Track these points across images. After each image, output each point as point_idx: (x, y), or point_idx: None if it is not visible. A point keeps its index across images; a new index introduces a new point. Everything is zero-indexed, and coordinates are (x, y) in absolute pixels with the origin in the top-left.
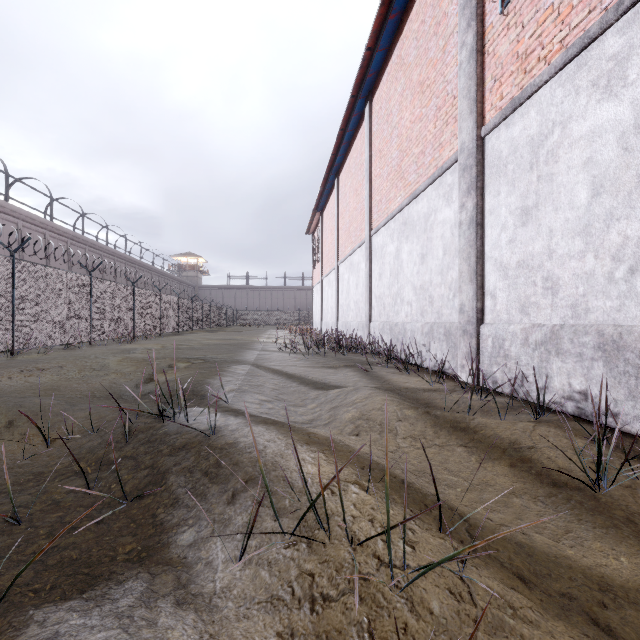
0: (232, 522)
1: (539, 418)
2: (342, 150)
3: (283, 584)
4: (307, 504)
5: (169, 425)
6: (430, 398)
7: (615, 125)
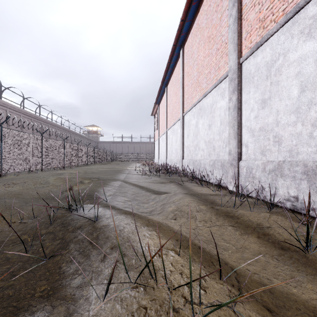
0: (102, 273)
1: (271, 210)
2: (169, 73)
3: (128, 314)
4: (145, 263)
5: (74, 215)
6: (213, 199)
7: (313, 53)
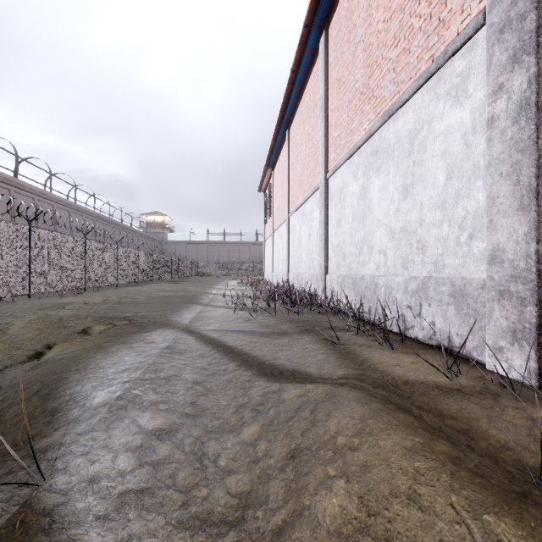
0: None
1: None
2: (293, 97)
3: None
4: None
5: None
6: (464, 415)
7: None
